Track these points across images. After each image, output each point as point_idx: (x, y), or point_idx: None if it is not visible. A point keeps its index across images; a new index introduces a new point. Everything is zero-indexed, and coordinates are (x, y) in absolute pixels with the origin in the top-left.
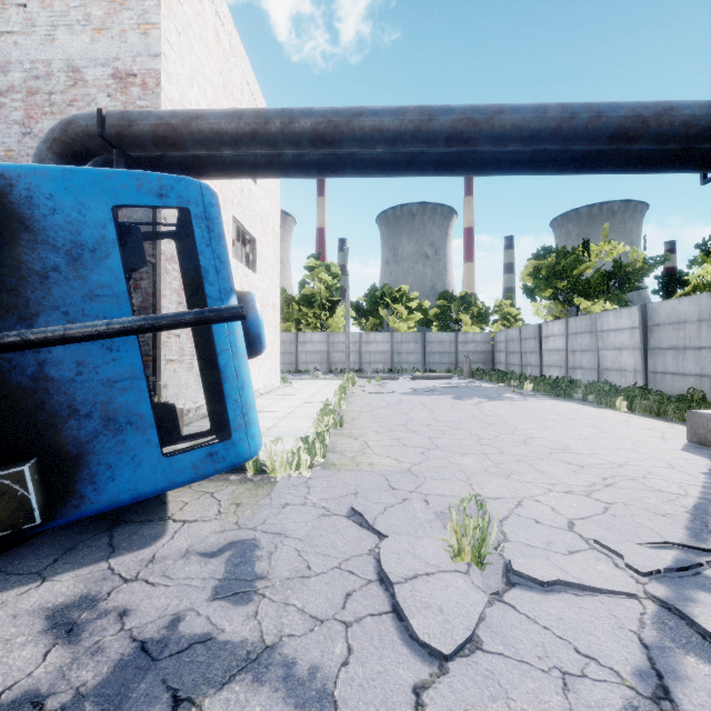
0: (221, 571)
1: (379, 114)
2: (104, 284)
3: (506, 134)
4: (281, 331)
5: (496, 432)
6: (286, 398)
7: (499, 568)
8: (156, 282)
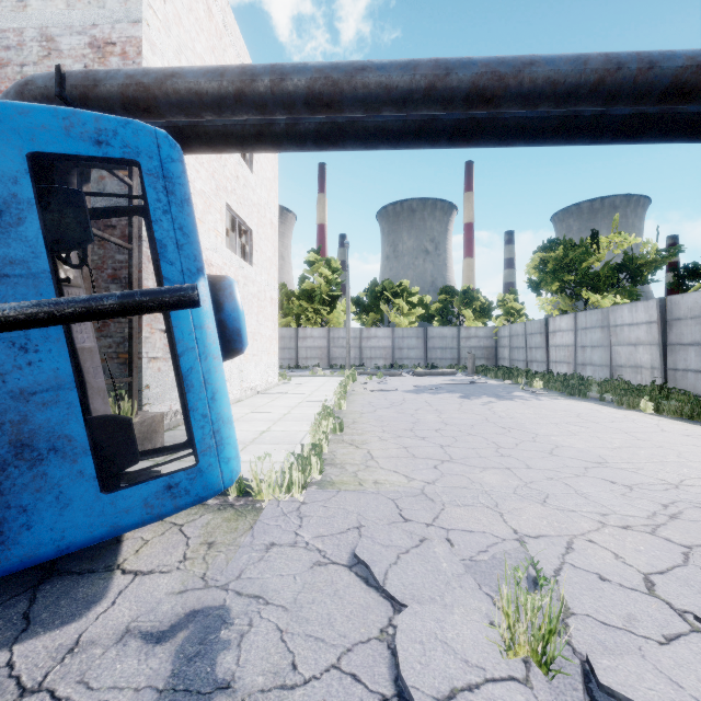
0: (166, 673)
1: (386, 69)
2: (16, 260)
3: (537, 91)
4: (281, 326)
5: (515, 439)
6: (283, 396)
7: (575, 676)
8: (132, 271)
